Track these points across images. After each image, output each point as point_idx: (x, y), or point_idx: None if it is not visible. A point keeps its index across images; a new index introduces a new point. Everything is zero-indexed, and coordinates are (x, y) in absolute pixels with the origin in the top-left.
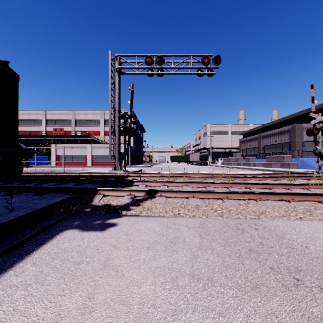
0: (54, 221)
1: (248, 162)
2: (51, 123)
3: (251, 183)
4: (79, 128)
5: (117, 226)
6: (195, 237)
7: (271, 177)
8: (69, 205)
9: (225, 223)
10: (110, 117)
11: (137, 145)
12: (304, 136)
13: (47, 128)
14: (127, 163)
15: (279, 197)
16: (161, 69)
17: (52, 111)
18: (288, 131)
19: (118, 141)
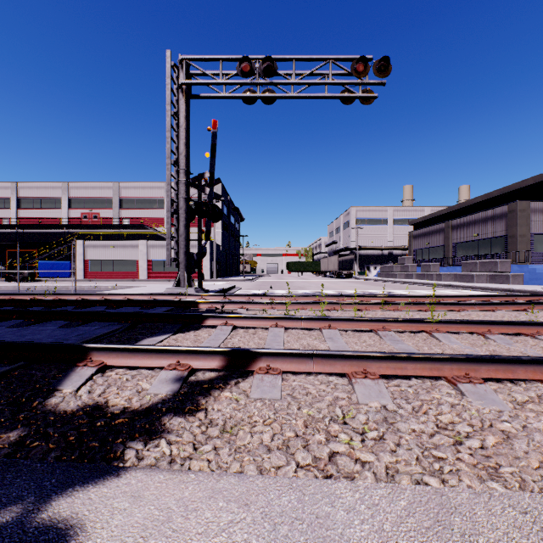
0: None
1: (426, 273)
2: (77, 204)
3: (484, 322)
4: (128, 213)
5: None
6: None
7: (506, 304)
8: None
9: (542, 532)
10: (168, 182)
11: (228, 242)
12: (533, 224)
13: (70, 213)
14: (210, 274)
15: None
16: (271, 90)
17: (80, 183)
18: (503, 216)
19: (184, 230)
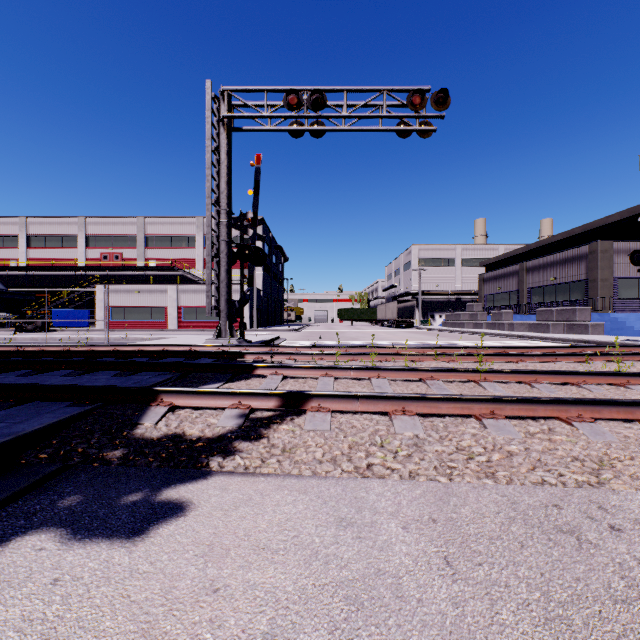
0: None
1: (497, 322)
2: (96, 242)
3: (532, 371)
4: (154, 252)
5: (185, 515)
6: (432, 572)
7: (566, 355)
8: (72, 438)
9: (511, 504)
10: (208, 223)
11: (270, 286)
12: (617, 266)
13: (87, 252)
14: (250, 323)
15: (626, 412)
16: (320, 122)
17: (99, 218)
18: (583, 257)
19: (226, 276)
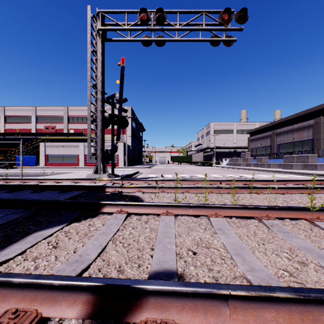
0: None
1: (259, 163)
2: (41, 120)
3: None
4: (73, 125)
5: None
6: None
7: None
8: None
9: None
10: (89, 99)
11: (135, 144)
12: None
13: (37, 125)
14: (124, 163)
15: None
16: (162, 36)
17: (43, 107)
18: (311, 126)
19: (101, 133)
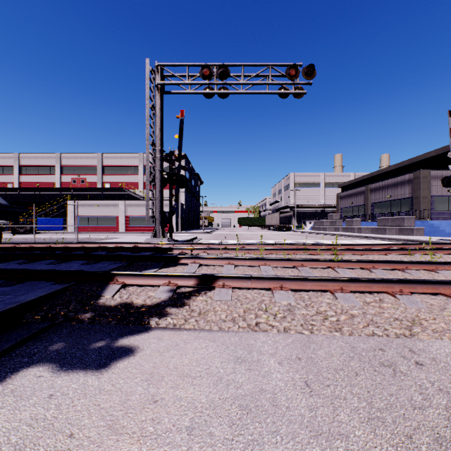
0: (10, 345)
1: (349, 227)
2: (68, 171)
3: (371, 261)
4: (109, 178)
5: (134, 355)
6: (296, 390)
7: (396, 250)
8: (56, 305)
9: (351, 348)
10: (147, 158)
11: (190, 202)
12: (433, 188)
13: (62, 178)
14: (176, 228)
15: (433, 288)
16: (225, 87)
17: (70, 153)
18: (410, 181)
19: (159, 195)
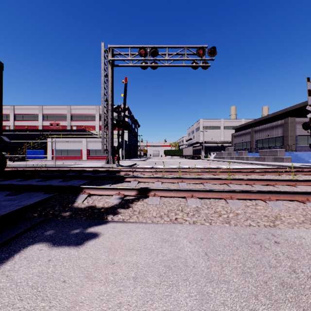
0: (20, 231)
1: (240, 156)
2: (47, 118)
3: (252, 179)
4: (75, 123)
5: (99, 238)
6: (199, 257)
7: (270, 172)
8: (47, 207)
9: (235, 233)
10: (102, 110)
11: (131, 139)
12: (297, 130)
13: (43, 123)
14: (121, 157)
15: (291, 196)
16: (155, 62)
17: (49, 106)
18: (281, 125)
19: (111, 135)
